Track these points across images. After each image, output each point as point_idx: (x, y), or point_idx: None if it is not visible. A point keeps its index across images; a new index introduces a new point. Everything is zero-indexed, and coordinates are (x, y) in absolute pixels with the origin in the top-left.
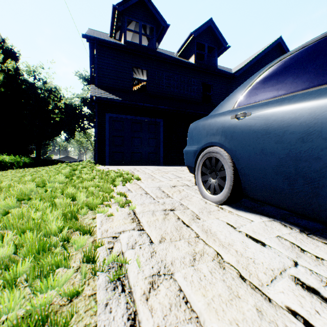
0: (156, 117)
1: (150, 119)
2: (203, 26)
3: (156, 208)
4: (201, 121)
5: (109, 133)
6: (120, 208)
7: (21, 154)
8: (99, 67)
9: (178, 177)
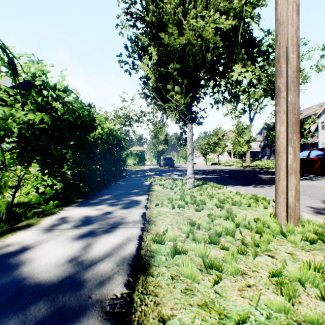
0: None
1: None
2: None
3: None
4: None
5: None
6: None
7: None
8: None
9: None
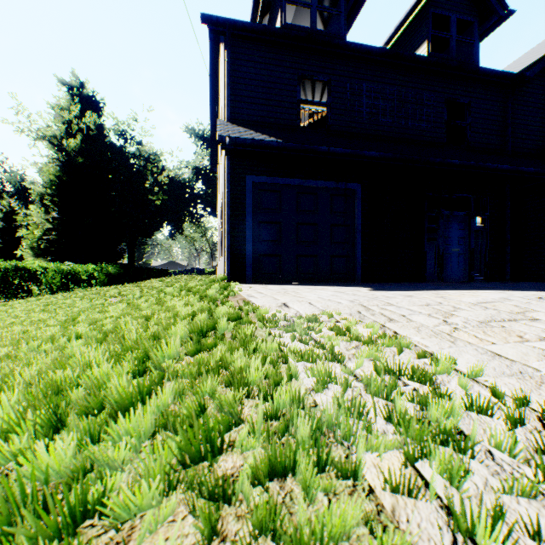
0: (347, 180)
1: (335, 184)
2: None
3: None
4: None
5: (252, 217)
6: None
7: (107, 259)
8: (234, 81)
9: None
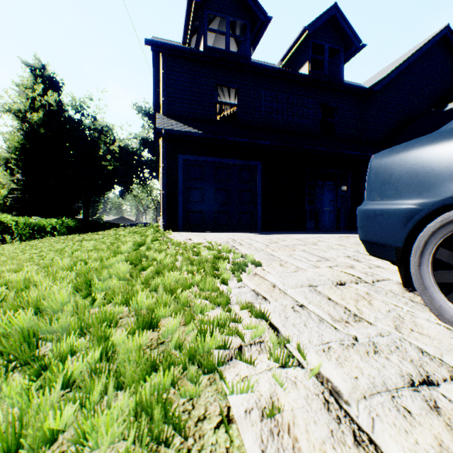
0: (251, 159)
1: (242, 161)
2: (322, 17)
3: (373, 371)
4: (421, 144)
5: (182, 184)
6: (279, 369)
7: (65, 214)
8: (169, 87)
9: (321, 257)
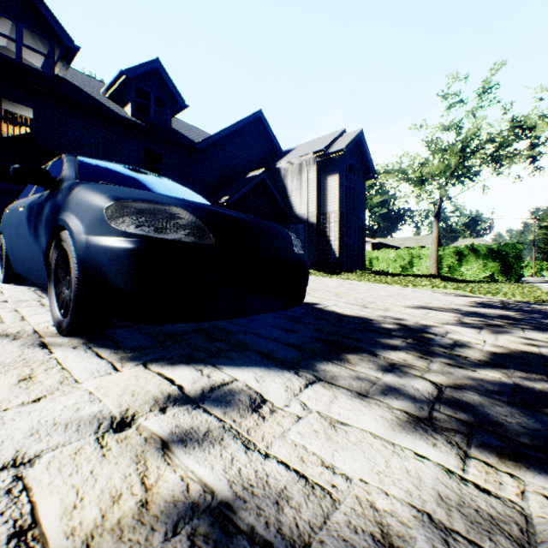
0: None
1: None
2: (144, 66)
3: None
4: None
5: None
6: None
7: None
8: None
9: None
